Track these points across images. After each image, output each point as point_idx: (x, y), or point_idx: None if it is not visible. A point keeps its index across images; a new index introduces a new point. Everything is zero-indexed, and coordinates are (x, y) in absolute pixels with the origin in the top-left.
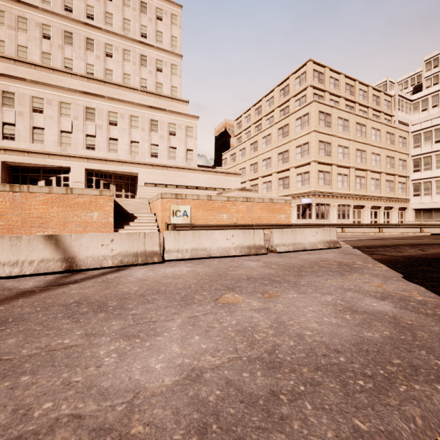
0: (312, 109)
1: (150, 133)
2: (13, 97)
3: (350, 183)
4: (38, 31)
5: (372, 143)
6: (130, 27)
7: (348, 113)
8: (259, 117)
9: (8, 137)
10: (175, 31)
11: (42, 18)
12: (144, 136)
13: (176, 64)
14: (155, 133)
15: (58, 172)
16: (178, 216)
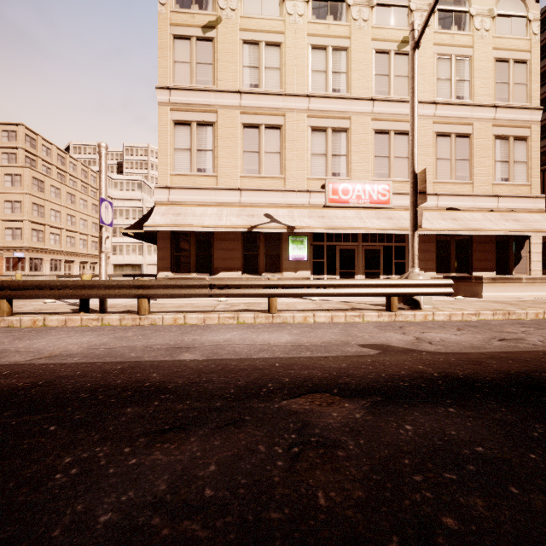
0: (26, 173)
1: None
2: None
3: (63, 242)
4: None
5: (81, 211)
6: None
7: (61, 183)
8: None
9: None
10: None
11: None
12: None
13: None
14: None
15: None
16: None
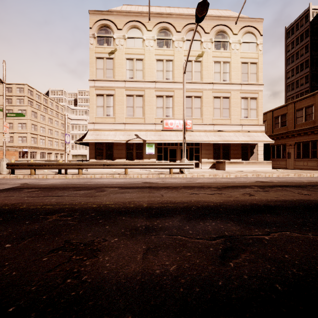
0: (28, 109)
1: None
2: None
3: (46, 143)
4: None
5: (55, 127)
6: None
7: (45, 113)
8: None
9: None
10: None
11: None
12: None
13: None
14: None
15: None
16: None
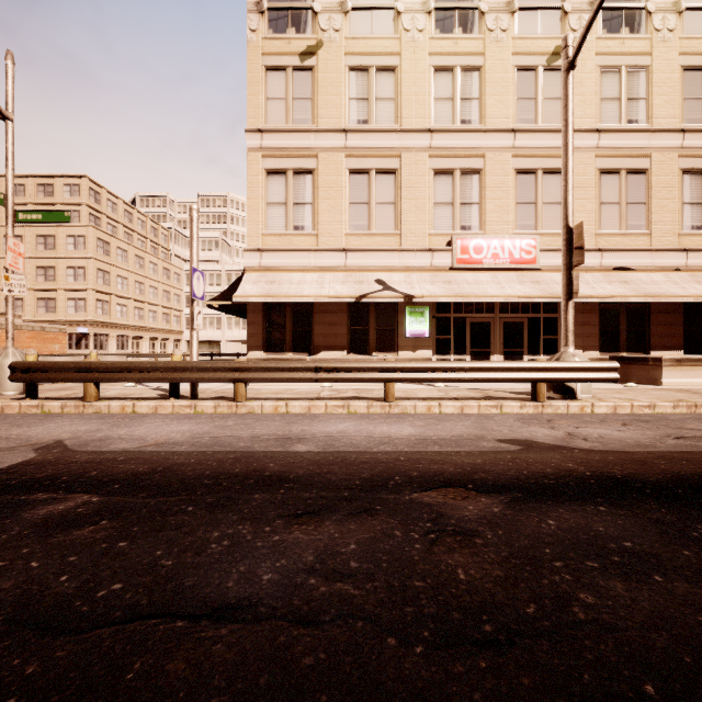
0: (90, 234)
1: None
2: None
3: (130, 314)
4: None
5: (150, 276)
6: None
7: (128, 245)
8: None
9: None
10: None
11: None
12: None
13: None
14: None
15: None
16: None
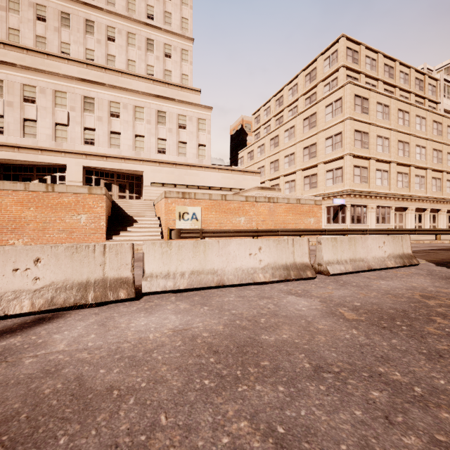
0: (346, 93)
1: (157, 125)
2: (1, 85)
3: (391, 181)
4: (31, 12)
5: (416, 133)
6: (135, 7)
7: (389, 98)
8: (280, 109)
9: None
10: (186, 11)
11: None
12: (149, 129)
13: (186, 49)
14: (162, 125)
15: (53, 171)
16: (185, 219)
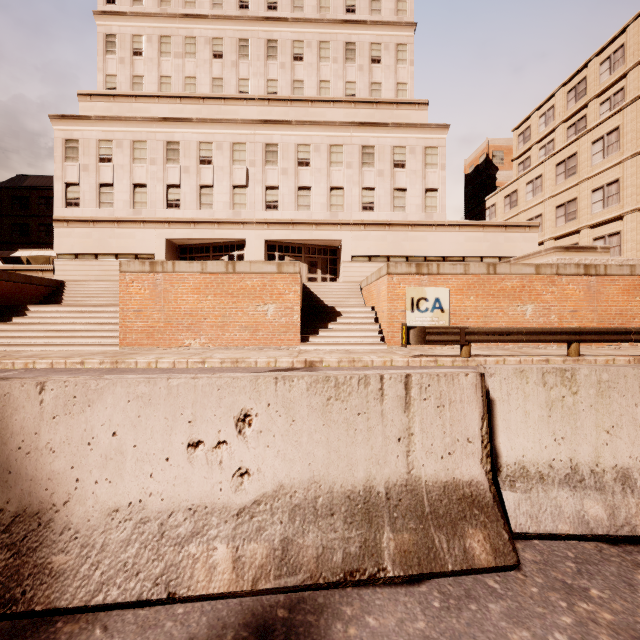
0: None
1: (361, 169)
2: (178, 148)
3: None
4: (207, 51)
5: None
6: (330, 2)
7: None
8: (579, 105)
9: (173, 205)
10: None
11: (212, 30)
12: (350, 176)
13: (404, 43)
14: (368, 167)
15: (230, 249)
16: (422, 310)
